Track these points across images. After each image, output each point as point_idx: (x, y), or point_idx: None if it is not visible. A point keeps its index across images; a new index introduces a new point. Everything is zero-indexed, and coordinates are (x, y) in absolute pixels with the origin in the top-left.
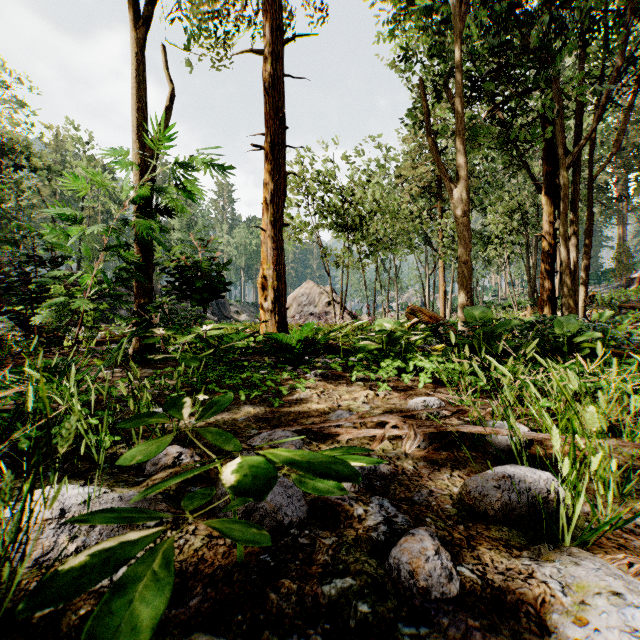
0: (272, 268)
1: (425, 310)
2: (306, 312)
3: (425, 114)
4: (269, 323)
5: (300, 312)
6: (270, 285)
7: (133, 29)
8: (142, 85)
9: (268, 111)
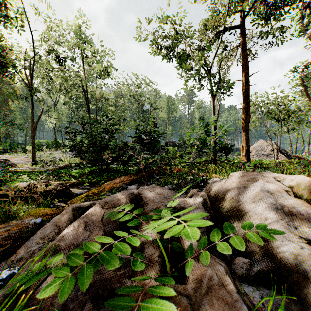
0: (245, 143)
1: (300, 156)
2: (260, 154)
3: (305, 88)
4: (244, 159)
5: (256, 154)
6: (244, 148)
7: (212, 98)
8: (214, 109)
9: (244, 98)
